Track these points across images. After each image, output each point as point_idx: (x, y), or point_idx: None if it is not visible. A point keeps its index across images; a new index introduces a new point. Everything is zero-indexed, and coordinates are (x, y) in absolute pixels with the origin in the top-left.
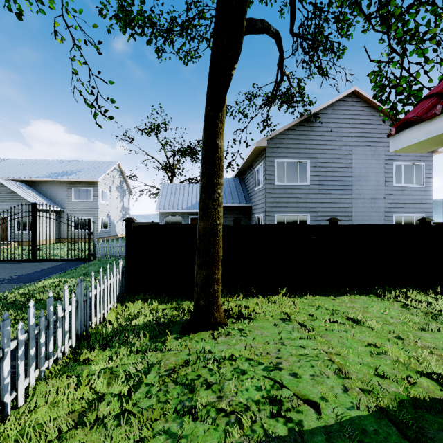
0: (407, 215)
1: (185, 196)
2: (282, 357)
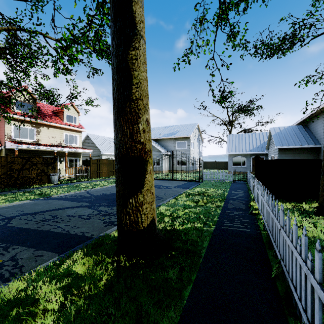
0: None
1: (247, 142)
2: None
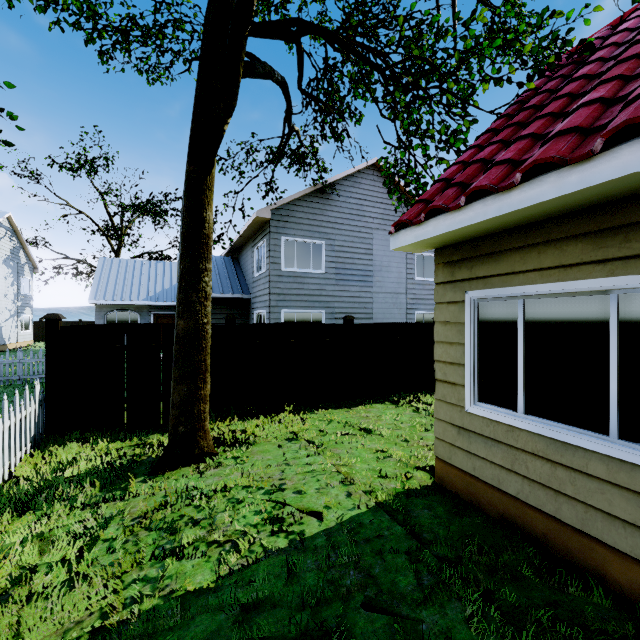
0: (428, 313)
1: (144, 279)
2: (286, 478)
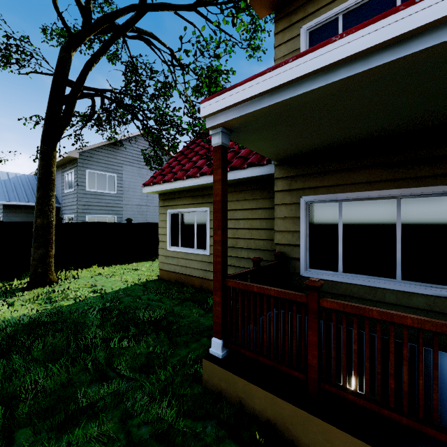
0: None
1: None
2: (97, 284)
